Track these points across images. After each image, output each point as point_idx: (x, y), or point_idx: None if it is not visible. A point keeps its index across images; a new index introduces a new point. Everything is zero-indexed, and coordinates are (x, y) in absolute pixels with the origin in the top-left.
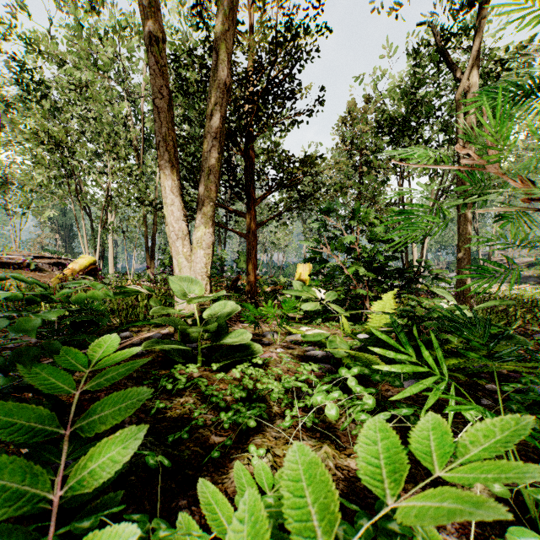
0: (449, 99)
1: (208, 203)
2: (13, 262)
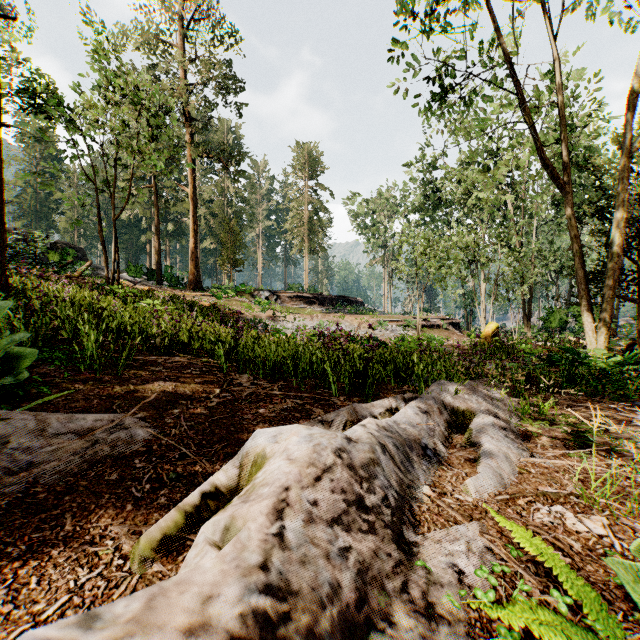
0: None
1: (606, 317)
2: (435, 324)
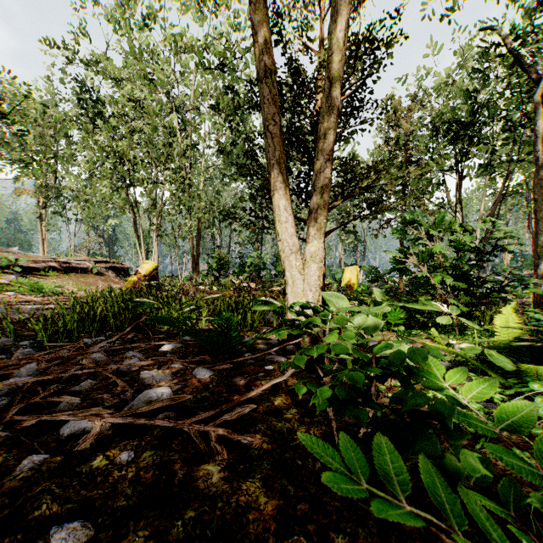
0: (519, 97)
1: (322, 220)
2: (80, 267)
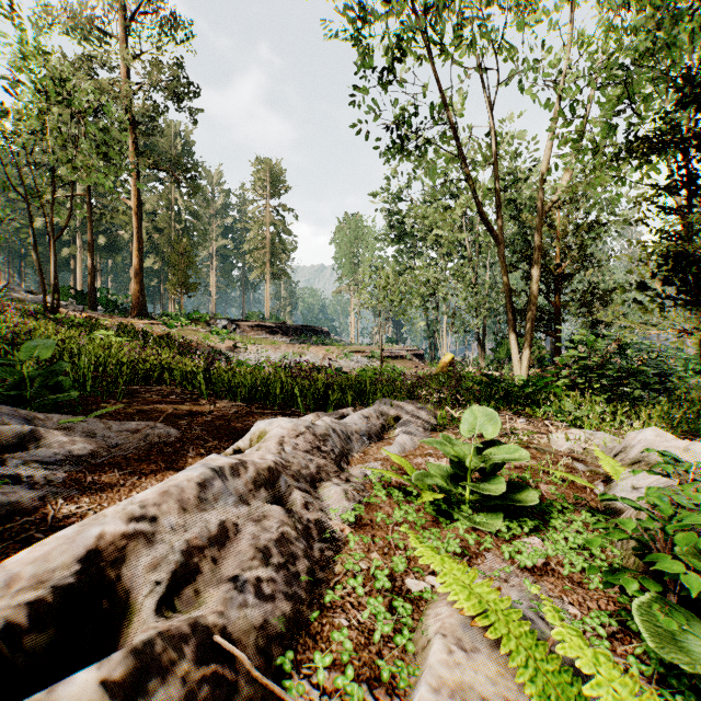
0: None
1: (528, 349)
2: (400, 355)
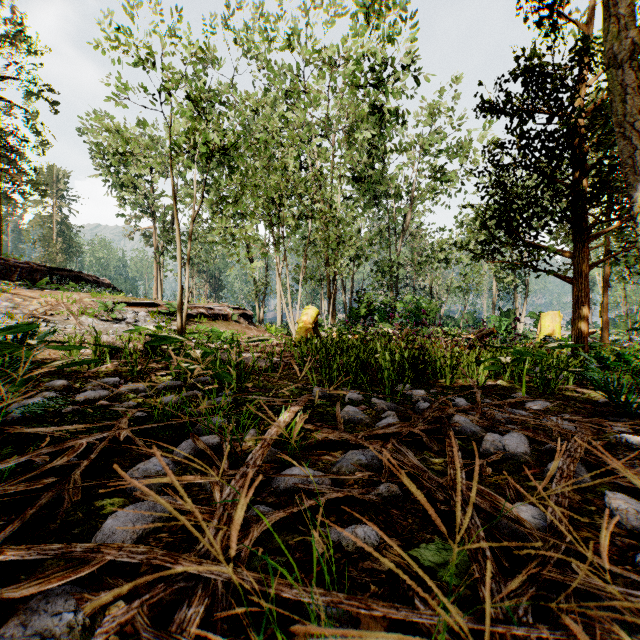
0: None
1: None
2: (222, 314)
